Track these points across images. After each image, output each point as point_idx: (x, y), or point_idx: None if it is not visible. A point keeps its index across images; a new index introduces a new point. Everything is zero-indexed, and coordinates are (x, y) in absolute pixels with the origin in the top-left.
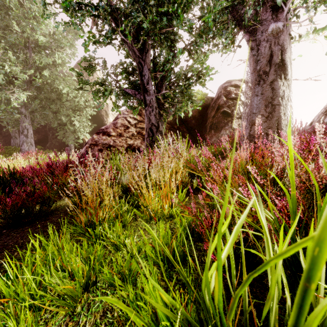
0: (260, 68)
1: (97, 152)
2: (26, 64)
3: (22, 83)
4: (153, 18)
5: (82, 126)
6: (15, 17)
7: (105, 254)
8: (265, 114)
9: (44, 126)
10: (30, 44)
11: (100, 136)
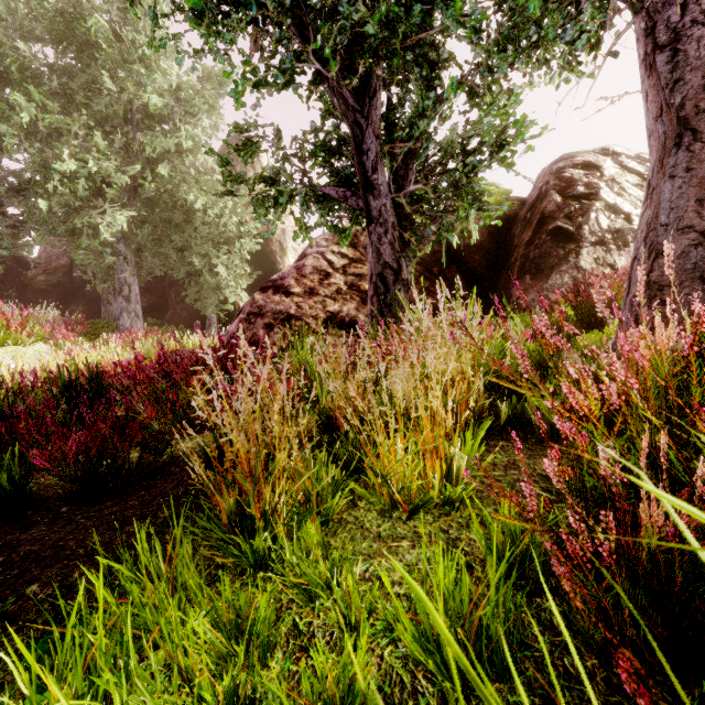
0: (681, 102)
1: (263, 329)
2: (126, 154)
3: (120, 193)
4: (389, 12)
5: (233, 276)
6: (107, 63)
7: (279, 603)
8: (697, 226)
9: (161, 278)
10: (134, 113)
11: (269, 295)
